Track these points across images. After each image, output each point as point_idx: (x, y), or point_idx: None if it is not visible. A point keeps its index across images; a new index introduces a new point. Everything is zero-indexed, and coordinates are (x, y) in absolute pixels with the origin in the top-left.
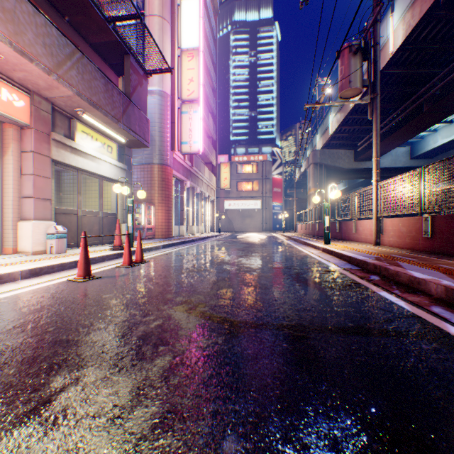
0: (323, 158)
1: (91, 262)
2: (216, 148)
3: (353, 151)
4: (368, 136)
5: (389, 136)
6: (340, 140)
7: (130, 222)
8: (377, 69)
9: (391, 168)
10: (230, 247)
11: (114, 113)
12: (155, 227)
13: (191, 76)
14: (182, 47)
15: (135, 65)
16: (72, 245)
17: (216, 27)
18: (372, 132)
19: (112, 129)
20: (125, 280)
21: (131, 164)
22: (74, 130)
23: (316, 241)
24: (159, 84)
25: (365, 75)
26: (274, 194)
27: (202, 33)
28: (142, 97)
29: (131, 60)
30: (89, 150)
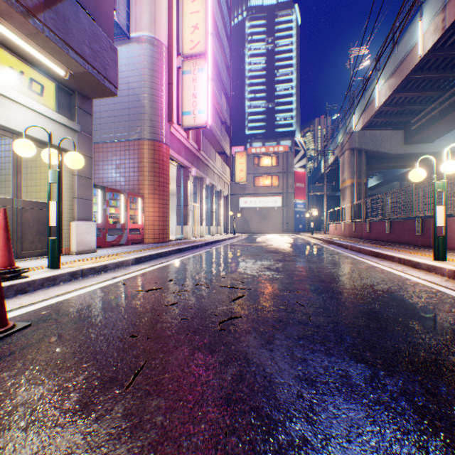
0: (363, 142)
1: None
2: (229, 135)
3: (402, 132)
4: (431, 107)
5: None
6: (387, 117)
7: (54, 217)
8: None
9: (454, 152)
10: (252, 260)
11: None
12: (144, 227)
13: (195, 22)
14: None
15: None
16: None
17: None
18: None
19: (24, 36)
20: None
21: (91, 126)
22: None
23: (393, 250)
24: (149, 28)
25: (452, 0)
26: (296, 190)
27: None
28: (103, 7)
29: None
30: None
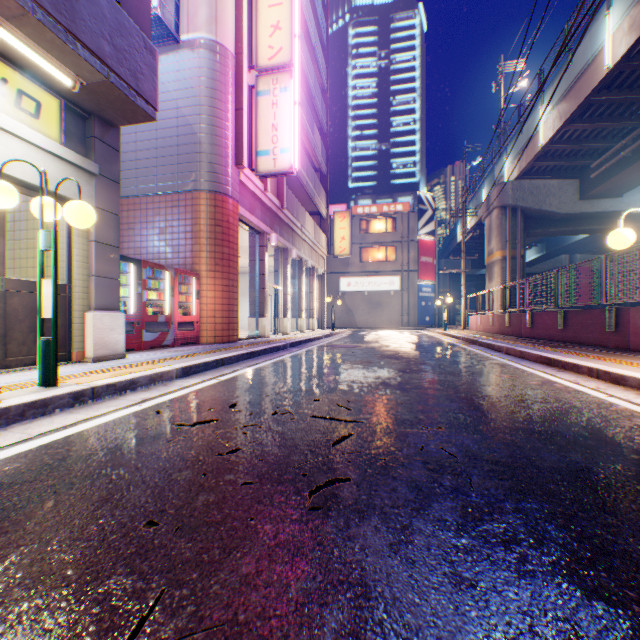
0: (519, 196)
1: None
2: (326, 188)
3: (577, 181)
4: (620, 144)
5: None
6: (555, 160)
7: (48, 304)
8: None
9: None
10: (361, 370)
11: None
12: (201, 320)
13: (275, 20)
14: None
15: None
16: None
17: None
18: None
19: (4, 20)
20: None
21: (117, 167)
22: None
23: (575, 356)
24: (208, 27)
25: None
26: (421, 267)
27: None
28: None
29: None
30: None
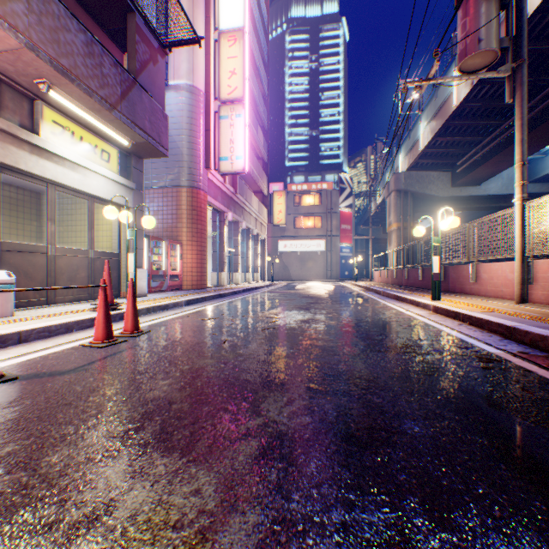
0: (409, 183)
1: (38, 336)
2: (267, 172)
3: (450, 173)
4: (473, 151)
5: (506, 149)
6: (432, 159)
7: (132, 265)
8: (522, 20)
9: (502, 195)
10: (287, 303)
11: (105, 94)
12: (183, 274)
13: (232, 68)
14: (221, 27)
15: (144, 30)
16: (37, 301)
17: (268, 16)
18: (514, 122)
19: (105, 122)
20: (58, 390)
21: (142, 182)
22: (39, 118)
23: (412, 294)
24: (188, 76)
25: None
26: (341, 233)
27: (249, 19)
28: (157, 81)
29: (137, 21)
30: (65, 152)
